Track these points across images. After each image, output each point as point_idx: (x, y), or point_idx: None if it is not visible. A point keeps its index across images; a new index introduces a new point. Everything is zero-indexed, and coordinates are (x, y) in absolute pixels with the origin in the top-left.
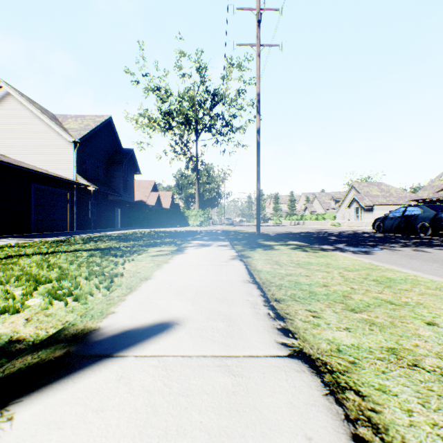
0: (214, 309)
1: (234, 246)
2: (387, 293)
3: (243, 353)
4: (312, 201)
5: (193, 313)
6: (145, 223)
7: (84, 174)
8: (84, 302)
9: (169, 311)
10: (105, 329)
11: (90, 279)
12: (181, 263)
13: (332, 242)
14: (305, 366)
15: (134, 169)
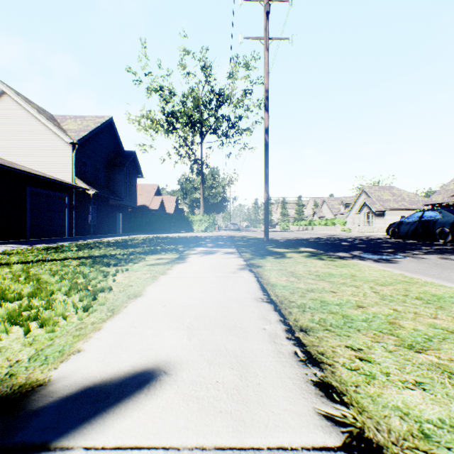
0: (219, 344)
1: (241, 254)
2: (444, 318)
3: (267, 441)
4: (321, 205)
5: (190, 353)
6: (147, 229)
7: (84, 177)
8: (50, 329)
9: (156, 348)
10: (56, 385)
11: (69, 295)
12: (180, 274)
13: (347, 249)
14: None
15: (136, 173)
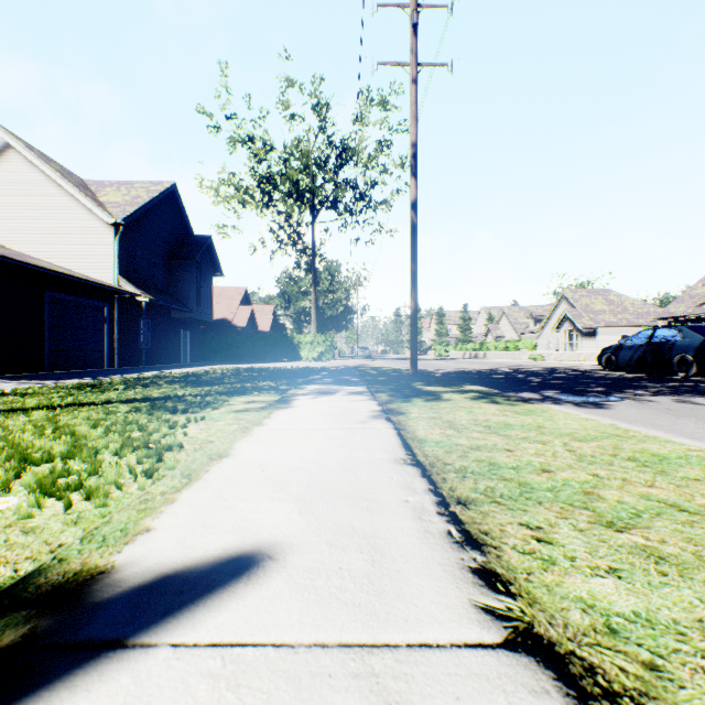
0: (342, 521)
1: (375, 394)
2: (664, 487)
3: (406, 637)
4: (498, 319)
5: (302, 532)
6: (230, 356)
7: (132, 276)
8: (101, 502)
9: (256, 526)
10: (123, 572)
11: (122, 455)
12: (284, 425)
13: (536, 387)
14: (548, 676)
15: (213, 269)
